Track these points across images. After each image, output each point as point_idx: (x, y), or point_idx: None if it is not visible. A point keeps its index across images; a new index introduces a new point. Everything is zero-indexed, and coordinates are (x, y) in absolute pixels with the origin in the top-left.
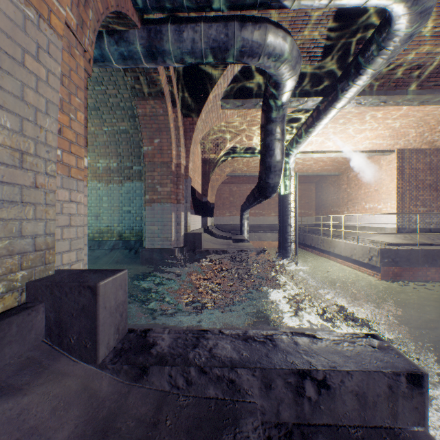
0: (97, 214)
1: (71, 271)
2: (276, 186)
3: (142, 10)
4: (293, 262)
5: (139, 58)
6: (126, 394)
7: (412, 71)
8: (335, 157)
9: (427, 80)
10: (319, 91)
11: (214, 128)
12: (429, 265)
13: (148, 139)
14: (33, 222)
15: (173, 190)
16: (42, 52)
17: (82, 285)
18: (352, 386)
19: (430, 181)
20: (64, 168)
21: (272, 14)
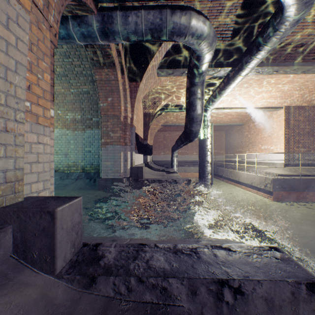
0: (66, 153)
1: (37, 198)
2: (197, 133)
3: (98, 0)
4: (209, 188)
5: (96, 36)
6: (78, 300)
7: (297, 48)
8: (239, 112)
9: (308, 55)
10: (229, 63)
11: (152, 90)
12: (308, 190)
13: (103, 98)
14: (4, 159)
15: (122, 136)
16: (12, 22)
17: (42, 210)
18: (262, 292)
19: (308, 129)
20: (32, 116)
21: (195, 4)
